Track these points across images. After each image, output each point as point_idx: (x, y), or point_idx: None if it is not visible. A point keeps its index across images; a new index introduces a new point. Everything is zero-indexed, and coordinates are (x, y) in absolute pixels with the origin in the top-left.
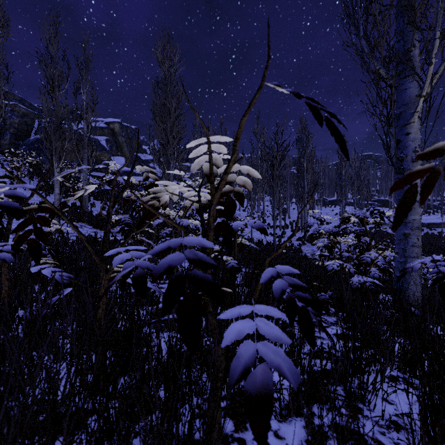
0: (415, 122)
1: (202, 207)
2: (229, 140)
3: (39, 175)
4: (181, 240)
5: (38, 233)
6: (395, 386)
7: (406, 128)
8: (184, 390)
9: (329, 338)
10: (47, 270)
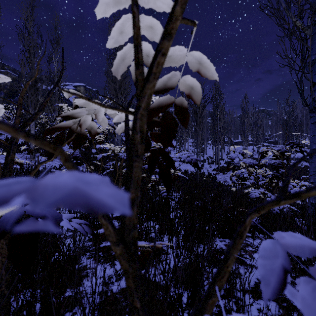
0: None
1: None
2: (170, 8)
3: None
4: (27, 184)
5: None
6: None
7: None
8: None
9: None
10: None
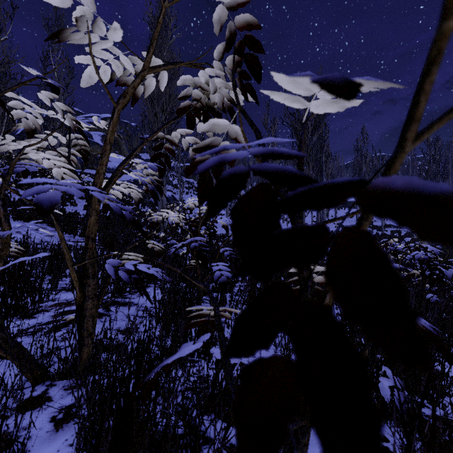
0: None
1: None
2: None
3: None
4: None
5: None
6: None
7: None
8: None
9: None
10: None
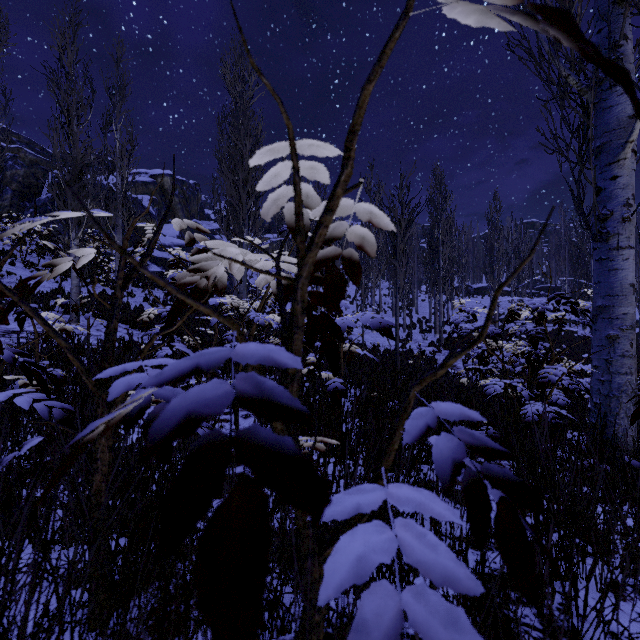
0: (627, 158)
1: (284, 288)
2: (335, 152)
3: (54, 251)
4: (229, 352)
5: None
6: None
7: (612, 168)
8: None
9: (551, 562)
10: (24, 398)
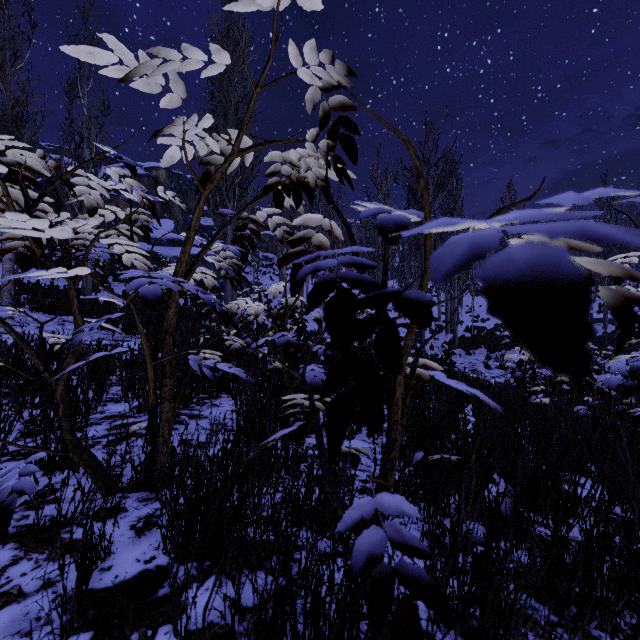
0: None
1: None
2: None
3: None
4: None
5: None
6: None
7: None
8: None
9: None
10: None
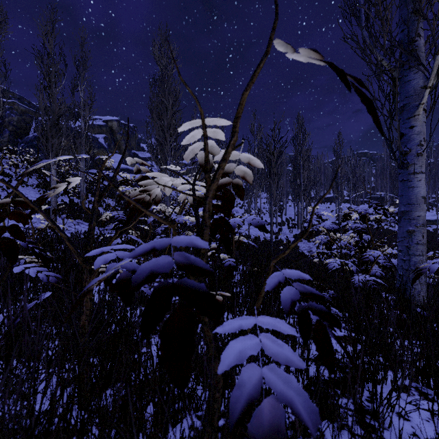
0: (420, 114)
1: (197, 202)
2: (228, 123)
3: (38, 172)
4: (170, 240)
5: (14, 230)
6: (419, 407)
7: (410, 121)
8: (177, 405)
9: (347, 357)
10: (32, 270)
